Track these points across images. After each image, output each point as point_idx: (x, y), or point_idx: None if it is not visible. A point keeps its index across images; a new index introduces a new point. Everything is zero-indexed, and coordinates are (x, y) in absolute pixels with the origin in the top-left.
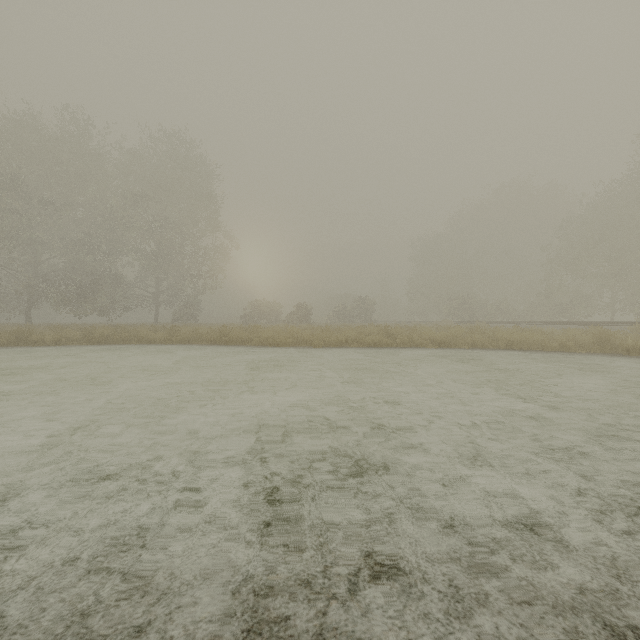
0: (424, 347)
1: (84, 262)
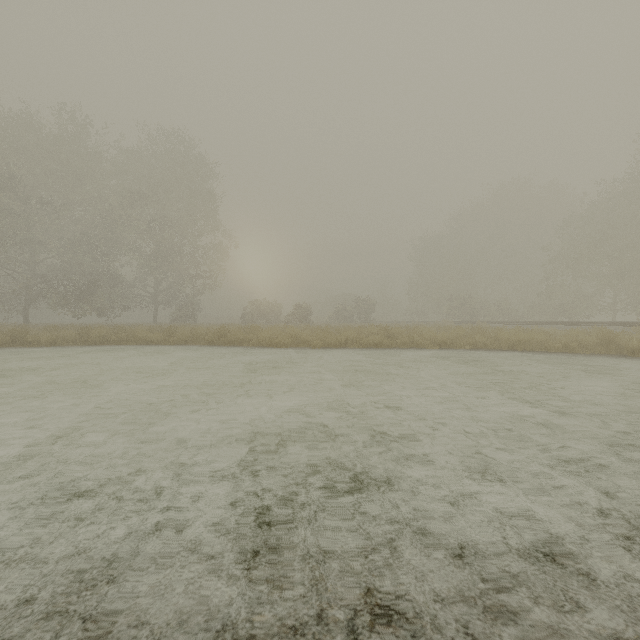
0: (425, 348)
1: (82, 262)
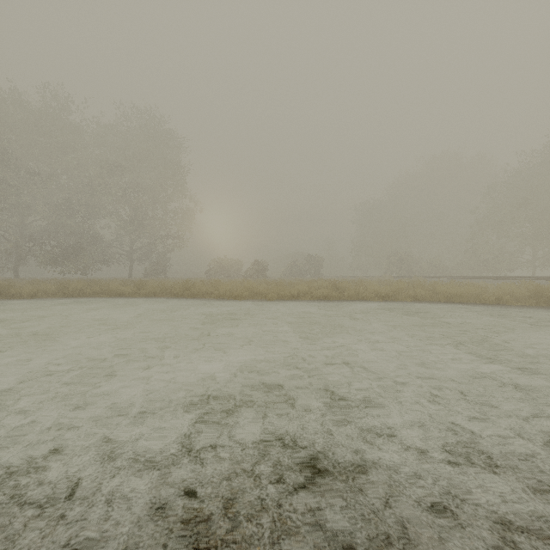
0: (370, 300)
1: (65, 224)
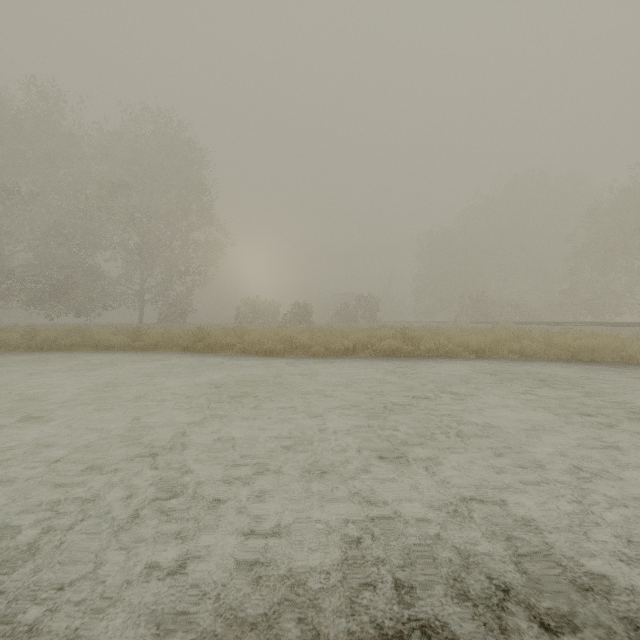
0: (457, 356)
1: (56, 255)
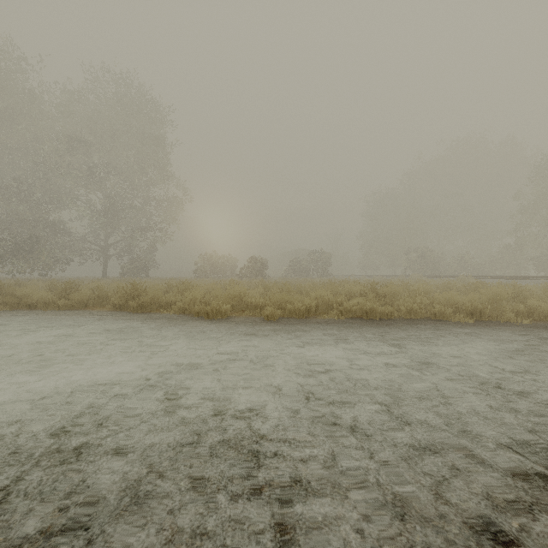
0: (447, 319)
1: (16, 210)
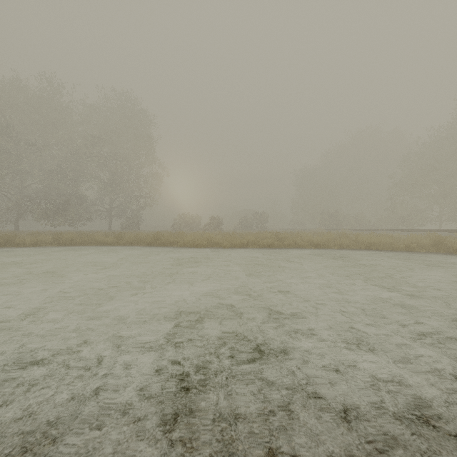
0: (305, 248)
1: (57, 186)
